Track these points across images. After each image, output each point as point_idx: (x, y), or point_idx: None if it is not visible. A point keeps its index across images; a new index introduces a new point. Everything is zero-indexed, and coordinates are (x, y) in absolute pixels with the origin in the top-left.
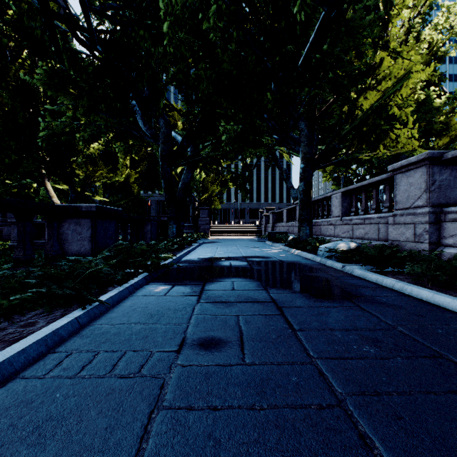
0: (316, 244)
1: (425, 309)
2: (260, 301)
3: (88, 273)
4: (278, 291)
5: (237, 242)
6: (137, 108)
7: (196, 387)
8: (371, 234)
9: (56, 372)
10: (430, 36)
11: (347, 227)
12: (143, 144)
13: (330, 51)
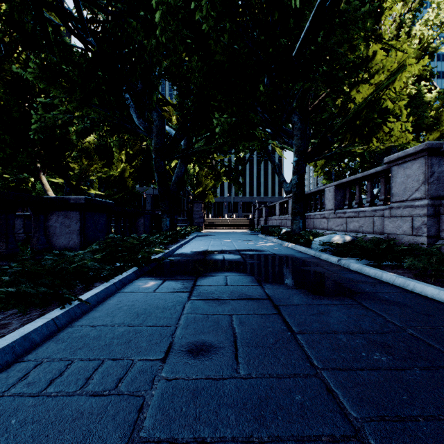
0: (310, 237)
1: (432, 307)
2: (255, 298)
3: (71, 269)
4: (273, 287)
5: (230, 235)
6: (131, 102)
7: (182, 409)
8: (366, 227)
9: (18, 388)
10: (421, 32)
11: (340, 220)
12: (137, 138)
13: (323, 43)
